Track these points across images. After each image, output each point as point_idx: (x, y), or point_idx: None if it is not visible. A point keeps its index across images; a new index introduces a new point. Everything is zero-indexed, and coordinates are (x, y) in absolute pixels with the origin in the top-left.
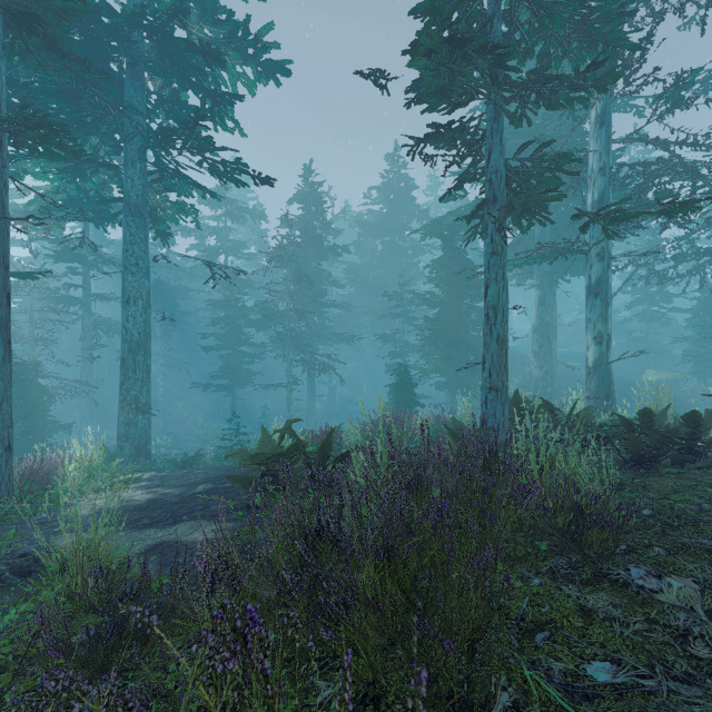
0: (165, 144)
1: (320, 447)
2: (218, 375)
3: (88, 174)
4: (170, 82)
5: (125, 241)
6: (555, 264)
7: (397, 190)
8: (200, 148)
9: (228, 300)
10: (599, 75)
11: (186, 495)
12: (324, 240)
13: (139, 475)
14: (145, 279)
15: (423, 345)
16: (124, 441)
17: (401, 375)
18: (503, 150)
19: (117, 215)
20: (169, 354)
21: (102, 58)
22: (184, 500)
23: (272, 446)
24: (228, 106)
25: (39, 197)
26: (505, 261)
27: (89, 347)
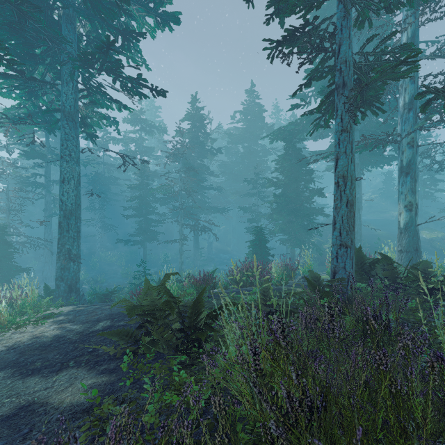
0: (87, 65)
1: (192, 305)
2: (134, 234)
3: (40, 94)
4: (96, 29)
5: (61, 138)
6: (362, 158)
7: (253, 113)
8: (113, 70)
9: (141, 185)
10: (414, 1)
11: (85, 333)
12: (204, 145)
13: (63, 309)
14: (76, 166)
15: (271, 214)
16: (60, 281)
17: (257, 234)
18: (351, 44)
19: (58, 121)
20: (104, 220)
21: (44, 6)
22: (81, 338)
23: (150, 298)
24: (137, 47)
25: (6, 110)
26: (353, 138)
27: (49, 215)
